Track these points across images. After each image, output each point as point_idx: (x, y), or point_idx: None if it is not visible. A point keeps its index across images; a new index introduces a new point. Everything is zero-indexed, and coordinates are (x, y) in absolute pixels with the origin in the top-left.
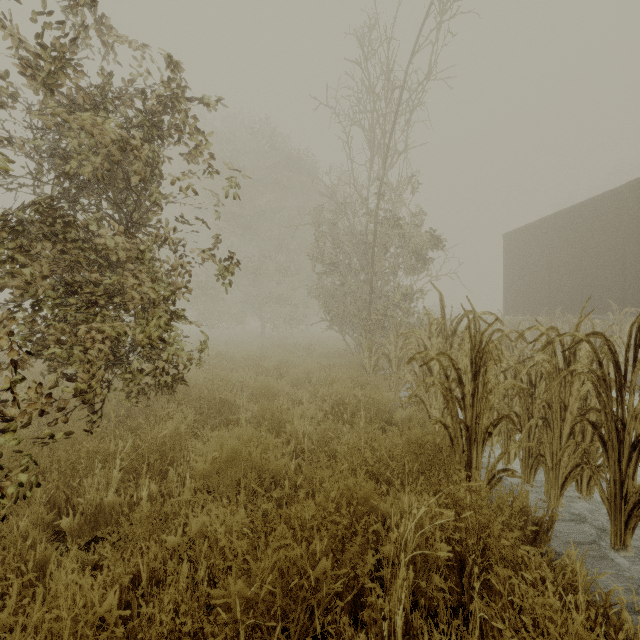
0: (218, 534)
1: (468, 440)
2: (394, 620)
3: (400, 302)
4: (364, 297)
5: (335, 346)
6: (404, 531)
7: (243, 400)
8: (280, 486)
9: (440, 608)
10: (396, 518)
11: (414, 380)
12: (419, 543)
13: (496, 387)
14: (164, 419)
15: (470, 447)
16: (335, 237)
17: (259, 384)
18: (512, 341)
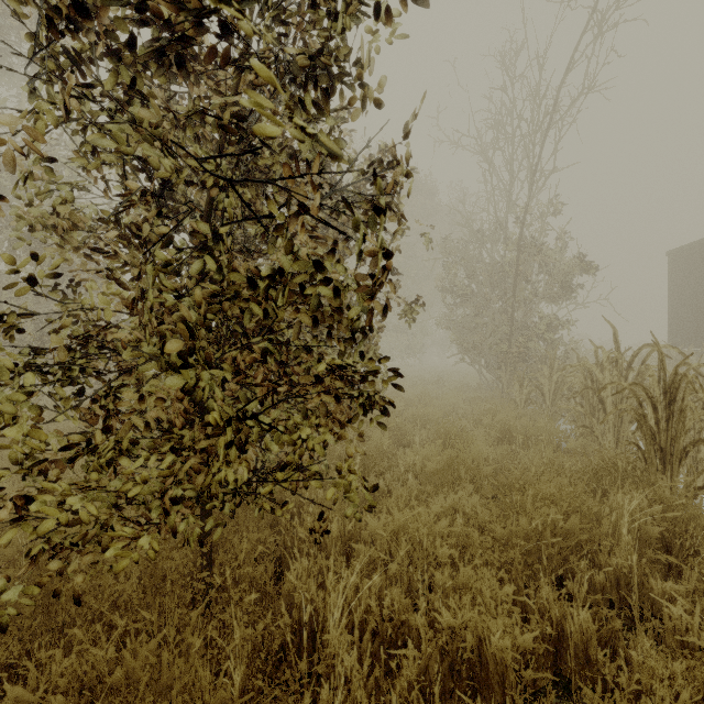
0: (466, 508)
1: (662, 460)
2: (622, 570)
3: (543, 333)
4: (504, 329)
5: (462, 380)
6: (616, 519)
7: (411, 425)
8: (477, 492)
9: (652, 576)
10: (607, 510)
11: (584, 412)
12: (630, 528)
13: (696, 411)
14: (368, 434)
15: (664, 466)
16: (469, 266)
17: (419, 412)
18: (700, 374)
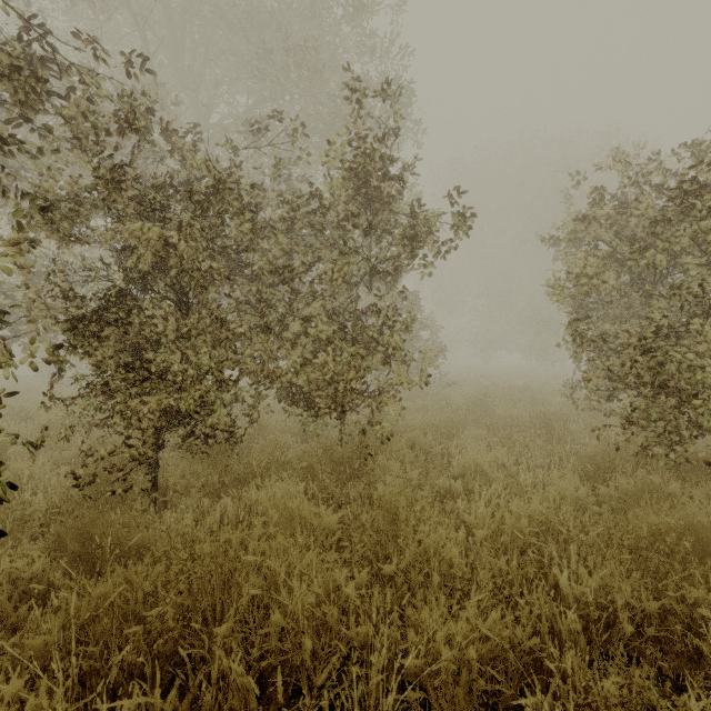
0: None
1: None
2: None
3: None
4: None
5: None
6: None
7: None
8: None
9: None
10: None
11: None
12: None
13: None
14: None
15: None
16: None
17: None
18: None
